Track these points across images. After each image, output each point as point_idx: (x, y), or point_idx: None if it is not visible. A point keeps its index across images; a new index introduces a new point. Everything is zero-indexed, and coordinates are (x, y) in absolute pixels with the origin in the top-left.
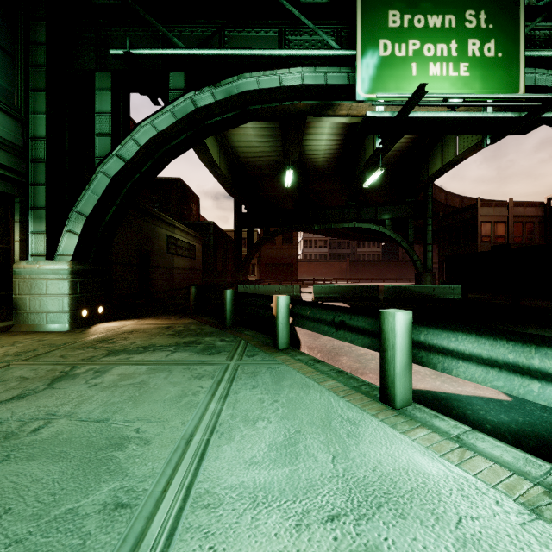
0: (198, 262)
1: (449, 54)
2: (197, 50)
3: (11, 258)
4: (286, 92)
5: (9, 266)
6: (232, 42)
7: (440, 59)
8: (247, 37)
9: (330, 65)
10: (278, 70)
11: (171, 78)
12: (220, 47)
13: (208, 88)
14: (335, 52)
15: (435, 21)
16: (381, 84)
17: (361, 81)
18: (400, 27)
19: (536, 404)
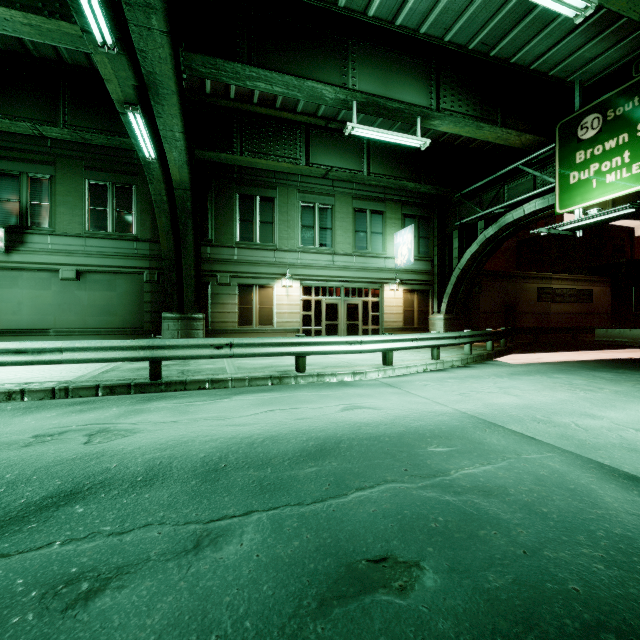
0: (601, 306)
1: (622, 162)
2: (484, 212)
3: (428, 313)
4: (530, 214)
5: (428, 317)
6: (509, 191)
7: (614, 169)
8: (516, 185)
9: (551, 193)
10: (523, 206)
11: (479, 225)
12: (494, 206)
13: (491, 227)
14: (551, 186)
15: (610, 144)
16: (571, 201)
17: (558, 204)
18: (584, 160)
19: (515, 364)
